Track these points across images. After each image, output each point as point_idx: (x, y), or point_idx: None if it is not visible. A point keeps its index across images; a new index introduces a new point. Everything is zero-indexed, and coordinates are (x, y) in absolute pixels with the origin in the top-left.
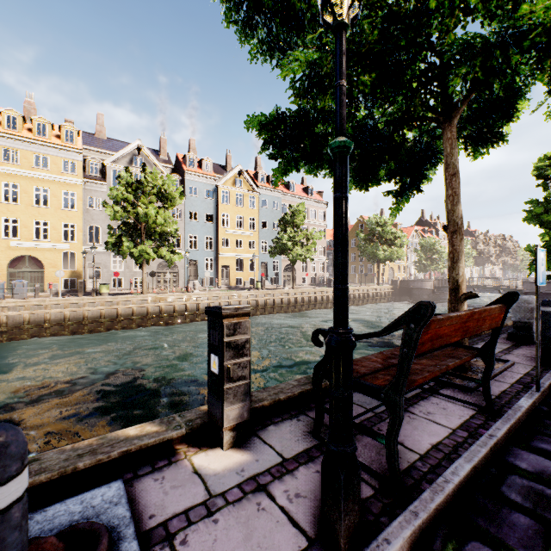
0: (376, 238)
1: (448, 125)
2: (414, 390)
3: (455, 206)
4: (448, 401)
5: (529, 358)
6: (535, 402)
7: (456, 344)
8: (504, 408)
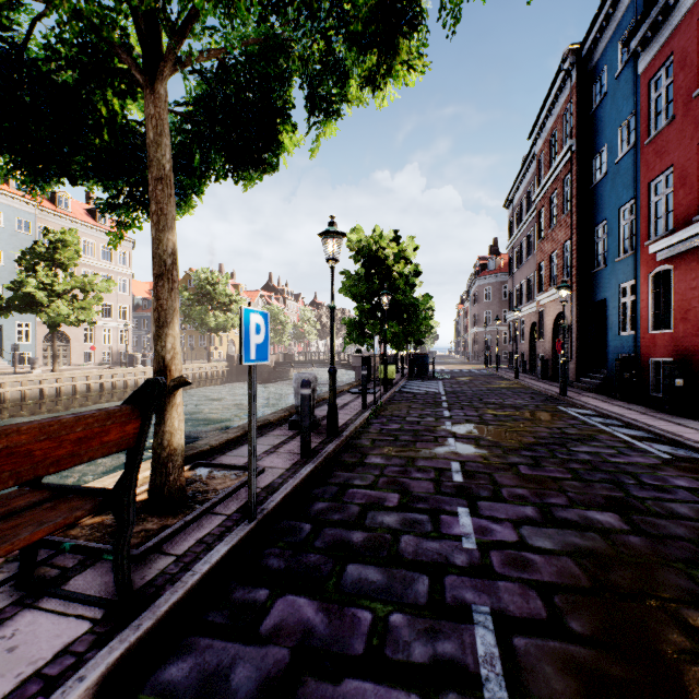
0: (207, 300)
1: (150, 92)
2: (1, 601)
3: (162, 232)
4: (56, 612)
5: (291, 456)
6: (237, 546)
7: (80, 488)
8: (165, 588)
